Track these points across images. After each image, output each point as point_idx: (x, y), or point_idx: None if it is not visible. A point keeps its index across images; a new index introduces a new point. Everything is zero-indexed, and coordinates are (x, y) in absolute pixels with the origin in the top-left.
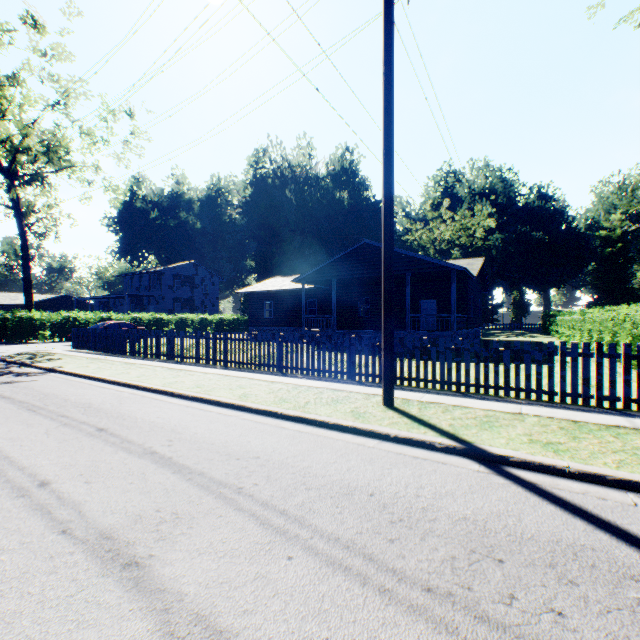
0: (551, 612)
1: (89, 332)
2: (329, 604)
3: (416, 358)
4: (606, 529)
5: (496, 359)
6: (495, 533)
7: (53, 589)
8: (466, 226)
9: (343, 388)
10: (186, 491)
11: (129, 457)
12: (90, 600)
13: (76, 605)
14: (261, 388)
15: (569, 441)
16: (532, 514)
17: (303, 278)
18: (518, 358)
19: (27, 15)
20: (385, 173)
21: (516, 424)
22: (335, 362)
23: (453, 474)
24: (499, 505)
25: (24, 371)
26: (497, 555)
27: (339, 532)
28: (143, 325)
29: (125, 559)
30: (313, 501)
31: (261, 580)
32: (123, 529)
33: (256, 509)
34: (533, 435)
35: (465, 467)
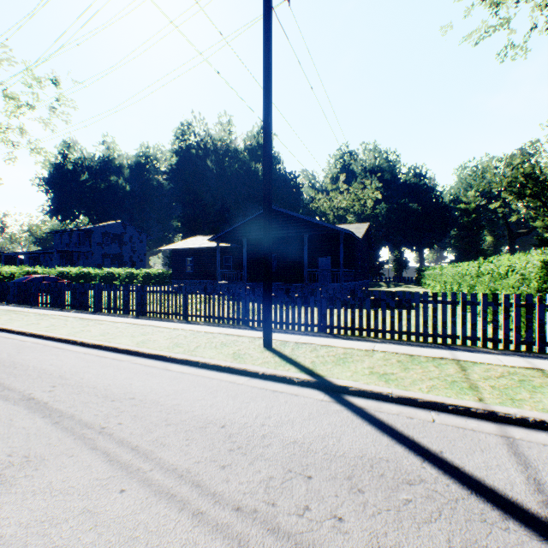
0: (333, 518)
1: (8, 285)
2: (141, 531)
3: (299, 306)
4: (404, 443)
5: (360, 306)
6: (315, 453)
7: None
8: (358, 197)
9: (235, 333)
10: (47, 434)
11: (3, 404)
12: None
13: None
14: (161, 335)
15: (400, 372)
16: (351, 434)
17: (218, 237)
18: (376, 305)
19: None
20: (265, 148)
21: (365, 359)
22: (233, 310)
23: (300, 404)
24: (328, 428)
25: None
26: (309, 472)
27: (179, 463)
28: (70, 279)
29: None
30: (167, 436)
31: (85, 515)
32: None
33: (110, 447)
34: (375, 368)
35: (313, 397)
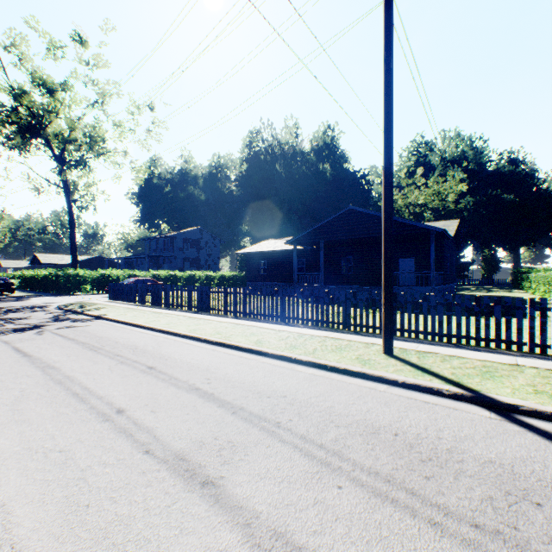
0: None
1: (122, 286)
2: (387, 531)
3: (408, 312)
4: None
5: (487, 314)
6: (525, 477)
7: (153, 499)
8: (439, 191)
9: (342, 337)
10: (234, 423)
11: (179, 392)
12: (184, 511)
13: (174, 514)
14: (271, 336)
15: None
16: None
17: (294, 240)
18: (509, 313)
19: (75, 33)
20: (385, 148)
21: (516, 375)
22: (332, 314)
23: (466, 419)
24: (520, 451)
25: (78, 318)
26: (533, 498)
27: (376, 467)
28: (161, 280)
29: (202, 478)
30: (345, 437)
31: (320, 505)
32: (193, 452)
33: (297, 442)
34: (537, 386)
35: (476, 413)
